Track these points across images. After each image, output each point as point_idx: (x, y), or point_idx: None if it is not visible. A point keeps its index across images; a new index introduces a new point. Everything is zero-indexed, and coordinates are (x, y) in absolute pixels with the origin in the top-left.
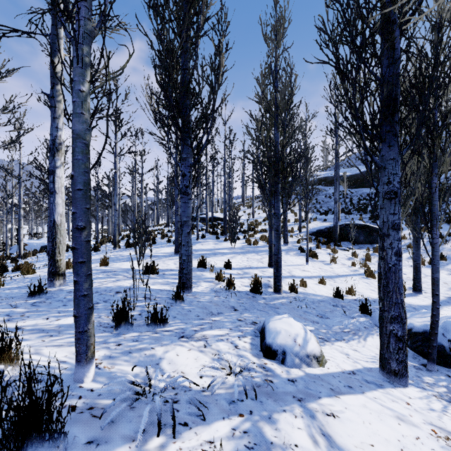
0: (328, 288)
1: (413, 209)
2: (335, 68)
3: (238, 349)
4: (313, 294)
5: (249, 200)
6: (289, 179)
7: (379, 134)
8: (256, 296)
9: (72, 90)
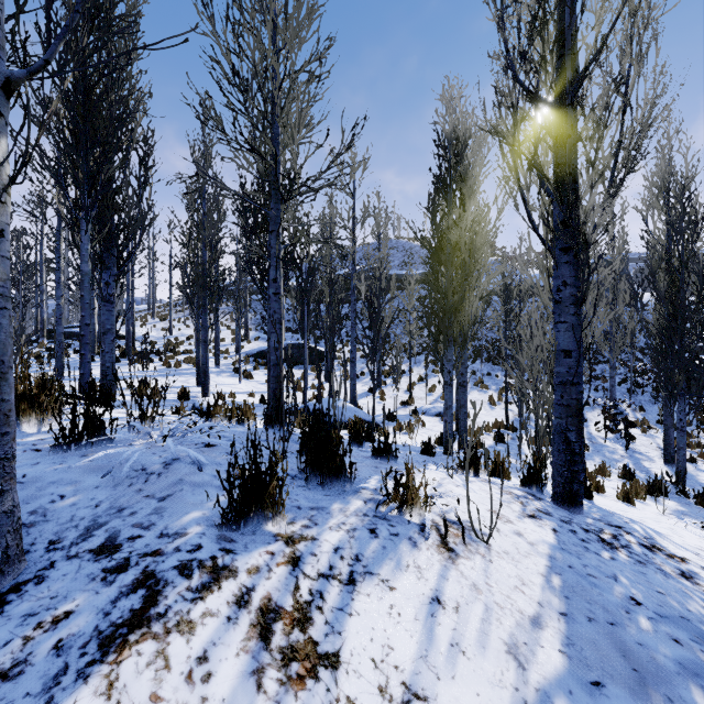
0: (257, 399)
1: (329, 328)
2: (244, 231)
3: None
4: (241, 402)
5: (162, 308)
6: (228, 282)
7: (266, 280)
8: (185, 402)
9: (82, 248)
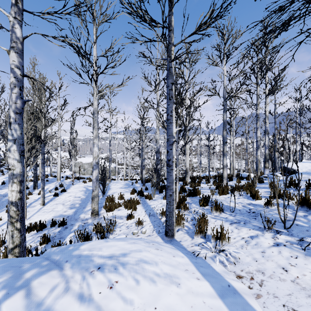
0: None
1: None
2: None
3: (1, 193)
4: None
5: None
6: None
7: None
8: None
9: None
